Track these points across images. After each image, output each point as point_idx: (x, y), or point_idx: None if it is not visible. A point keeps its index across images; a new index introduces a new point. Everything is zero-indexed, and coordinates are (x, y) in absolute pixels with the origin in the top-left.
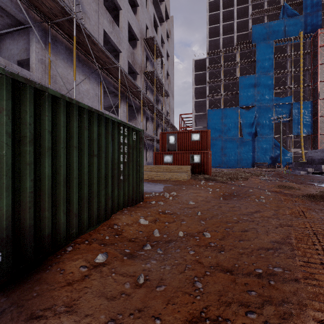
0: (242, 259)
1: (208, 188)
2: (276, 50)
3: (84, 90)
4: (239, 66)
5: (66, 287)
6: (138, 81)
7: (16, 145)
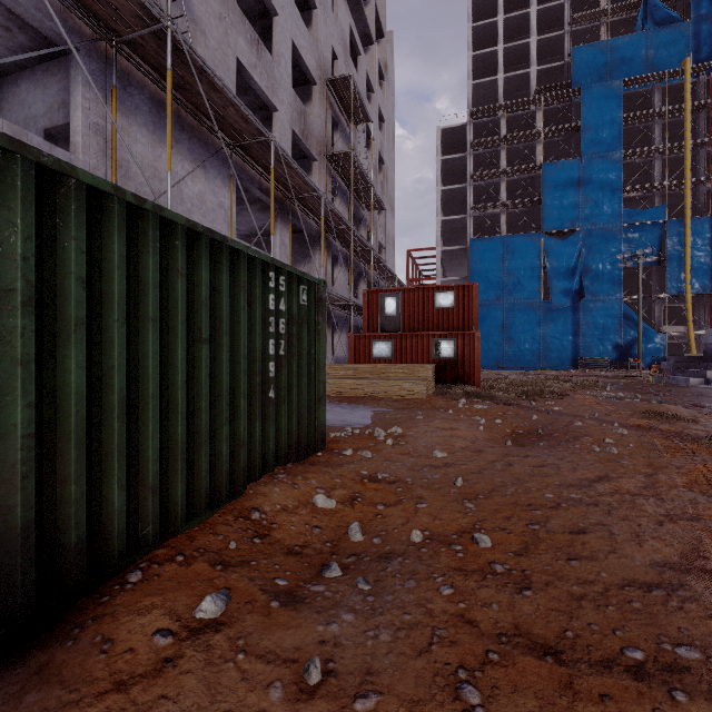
0: (582, 615)
1: (477, 417)
2: (628, 102)
3: (193, 196)
4: (542, 139)
5: (109, 696)
6: (315, 175)
7: None
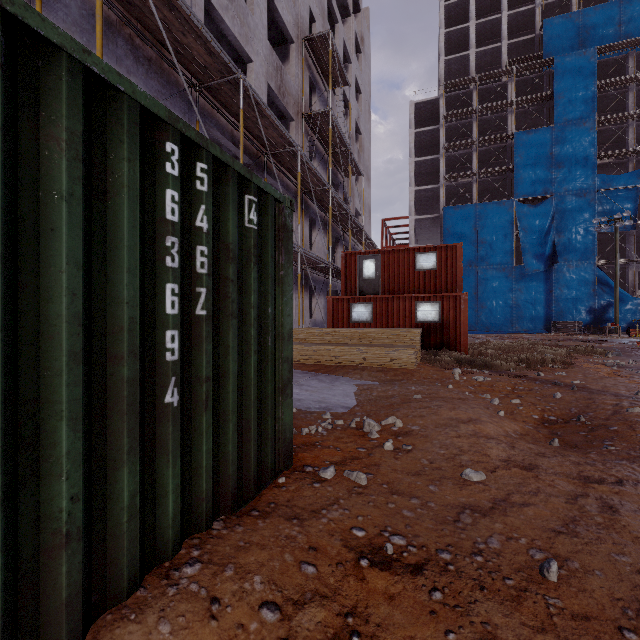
0: None
1: (486, 395)
2: (601, 70)
3: None
4: (514, 109)
5: None
6: (292, 135)
7: None
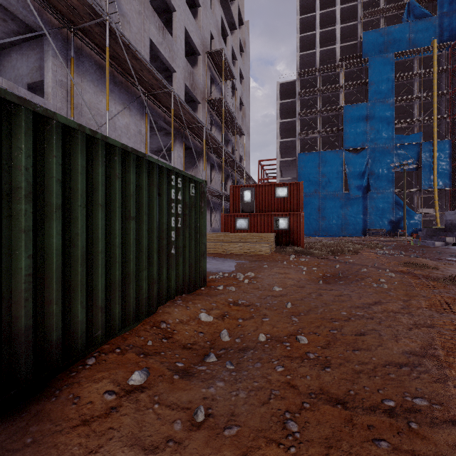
0: (360, 382)
1: (301, 266)
2: (398, 67)
3: (122, 126)
4: (343, 90)
5: (79, 428)
6: (199, 113)
7: (4, 201)
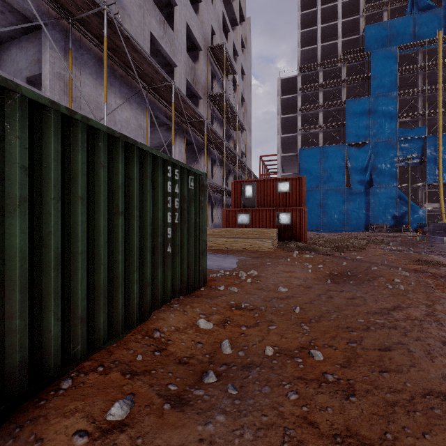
0: (396, 419)
1: (306, 263)
2: (401, 60)
3: (122, 120)
4: (345, 85)
5: None
6: (201, 108)
7: None
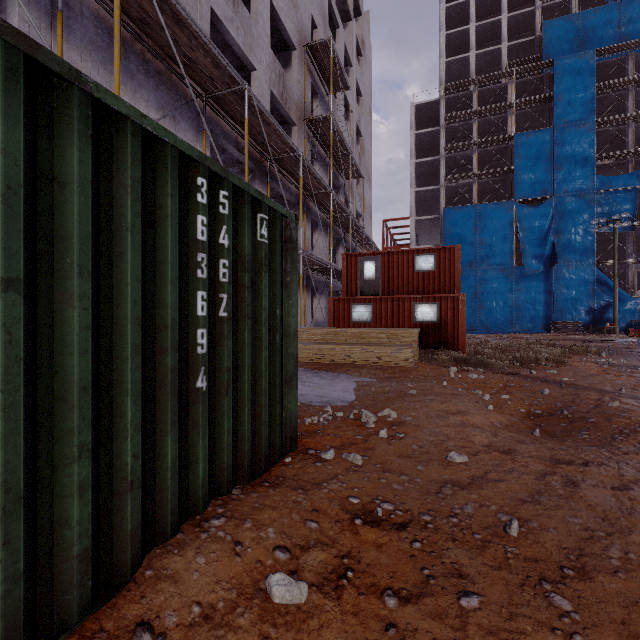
0: None
1: (477, 391)
2: (600, 72)
3: None
4: (514, 110)
5: None
6: (294, 140)
7: None
